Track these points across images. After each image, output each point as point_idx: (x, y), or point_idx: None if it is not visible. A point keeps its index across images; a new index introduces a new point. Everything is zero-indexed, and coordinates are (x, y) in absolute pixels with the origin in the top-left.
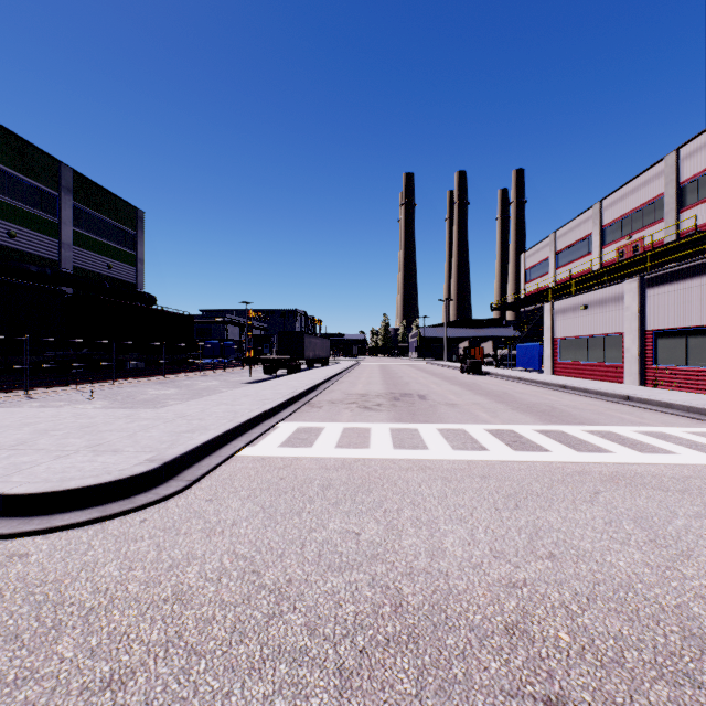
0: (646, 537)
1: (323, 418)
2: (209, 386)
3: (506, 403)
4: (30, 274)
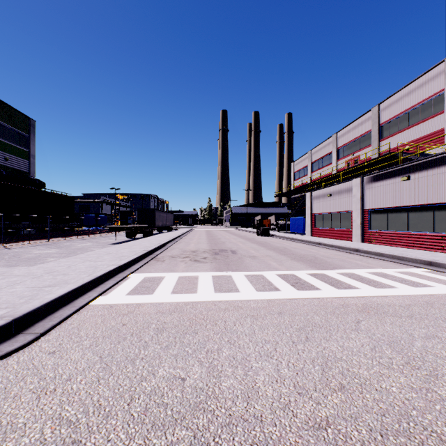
0: (403, 360)
1: (164, 269)
2: (83, 246)
3: (287, 255)
4: None
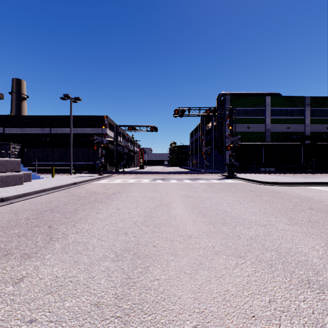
0: None
1: None
2: None
3: None
4: (293, 139)
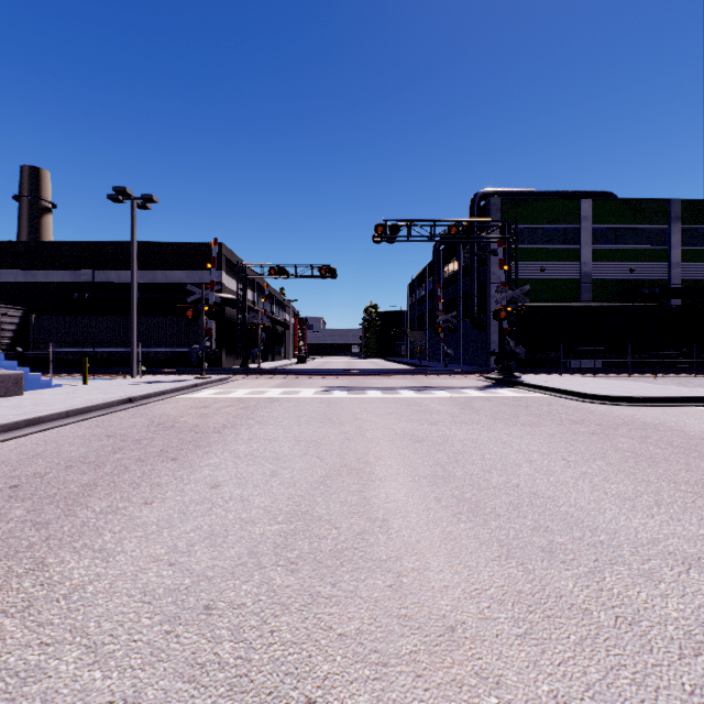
0: None
1: None
2: None
3: None
4: (643, 295)
